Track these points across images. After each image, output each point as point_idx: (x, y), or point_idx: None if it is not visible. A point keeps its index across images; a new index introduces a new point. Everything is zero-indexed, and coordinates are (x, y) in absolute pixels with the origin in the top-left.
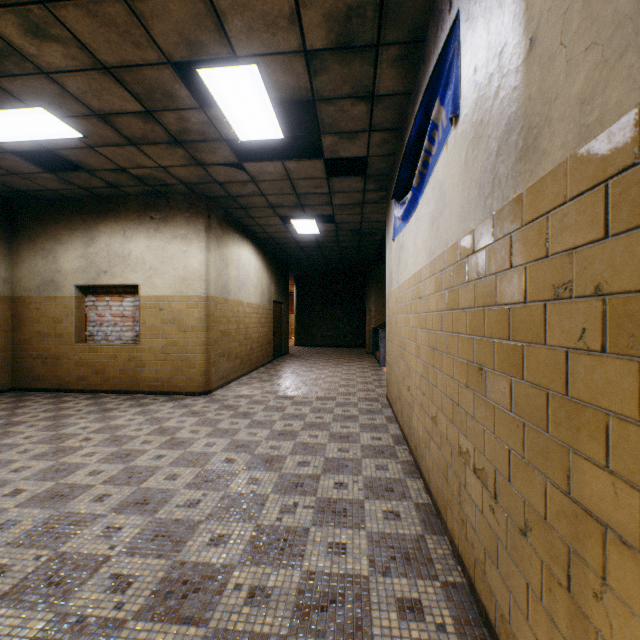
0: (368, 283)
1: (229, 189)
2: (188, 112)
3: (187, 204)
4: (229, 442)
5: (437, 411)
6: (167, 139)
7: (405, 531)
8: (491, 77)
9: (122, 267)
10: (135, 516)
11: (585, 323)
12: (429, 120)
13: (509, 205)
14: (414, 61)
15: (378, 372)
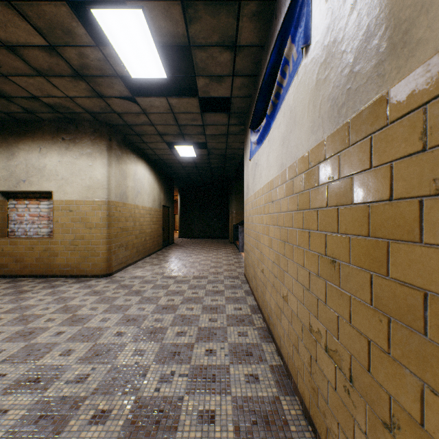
0: (231, 193)
1: (126, 119)
2: (86, 49)
3: (92, 129)
4: (121, 317)
5: (288, 292)
6: (71, 72)
7: (263, 394)
8: None
9: (38, 177)
10: (24, 396)
11: None
12: (281, 59)
13: (369, 108)
14: (268, 17)
15: (238, 256)
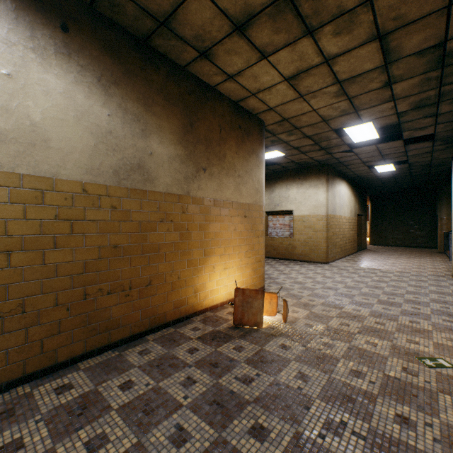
0: (439, 198)
1: (340, 160)
2: (332, 140)
3: (316, 170)
4: (352, 280)
5: None
6: (318, 149)
7: (450, 311)
8: None
9: (285, 202)
10: (329, 290)
11: None
12: None
13: None
14: None
15: (447, 264)
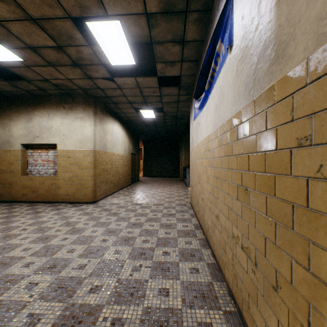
0: (180, 144)
1: (106, 92)
2: (82, 47)
3: (83, 100)
4: (105, 229)
5: (219, 212)
6: (71, 63)
7: (202, 280)
8: (253, 19)
9: (47, 134)
10: (47, 275)
11: (322, 161)
12: (214, 52)
13: (265, 92)
14: (206, 22)
15: (186, 190)
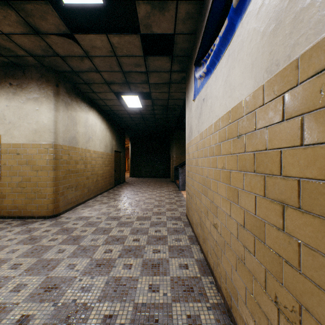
0: (171, 141)
1: (71, 64)
2: None
3: (39, 74)
4: (41, 282)
5: (302, 310)
6: None
7: None
8: None
9: None
10: None
11: None
12: None
13: None
14: None
15: (178, 194)
